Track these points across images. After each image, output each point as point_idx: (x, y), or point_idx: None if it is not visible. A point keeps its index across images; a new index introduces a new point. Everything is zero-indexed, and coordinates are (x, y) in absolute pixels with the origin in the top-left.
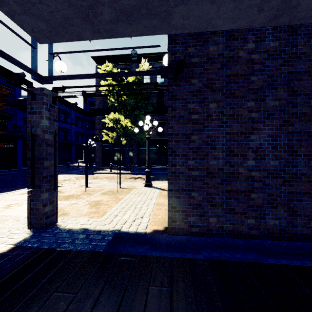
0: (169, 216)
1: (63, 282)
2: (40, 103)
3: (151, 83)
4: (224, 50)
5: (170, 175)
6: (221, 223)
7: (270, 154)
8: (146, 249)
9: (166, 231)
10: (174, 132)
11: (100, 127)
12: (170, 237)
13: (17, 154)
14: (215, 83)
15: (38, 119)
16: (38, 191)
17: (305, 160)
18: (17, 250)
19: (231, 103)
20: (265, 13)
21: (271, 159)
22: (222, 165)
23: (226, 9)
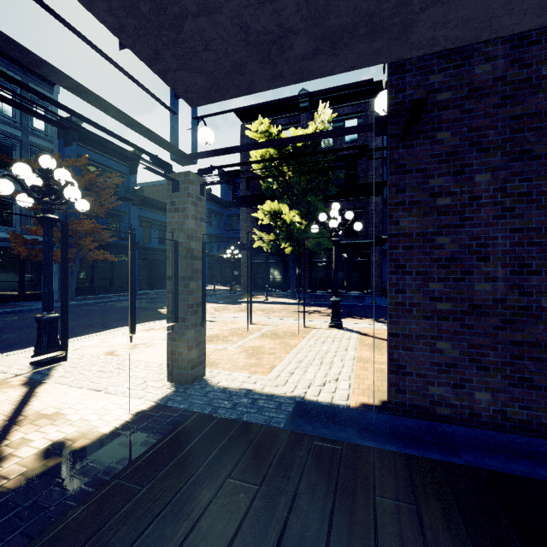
0: (393, 381)
1: (235, 465)
2: (184, 195)
3: (356, 146)
4: (509, 69)
5: (394, 308)
6: (501, 404)
7: None
8: (351, 434)
9: (385, 408)
10: (402, 231)
11: (248, 226)
12: (395, 419)
13: None
14: (487, 134)
15: (182, 219)
16: (182, 327)
17: None
18: (161, 411)
19: (523, 171)
20: None
21: None
22: (502, 292)
23: None
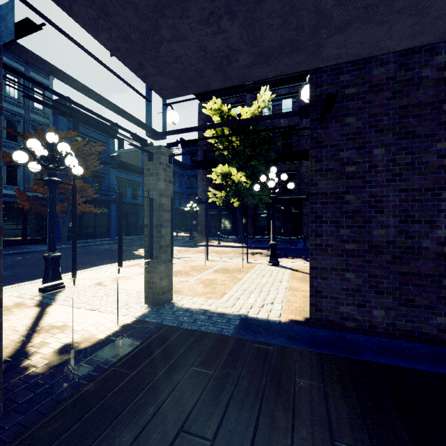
0: (313, 302)
1: (197, 359)
2: (156, 163)
3: (286, 127)
4: (398, 71)
5: (314, 248)
6: (392, 319)
7: None
8: (282, 341)
9: (307, 322)
10: (320, 191)
11: (204, 185)
12: (315, 330)
13: (111, 220)
14: (382, 119)
15: (155, 181)
16: (155, 263)
17: None
18: (141, 324)
19: (408, 146)
20: None
21: None
22: (393, 236)
23: (402, 27)
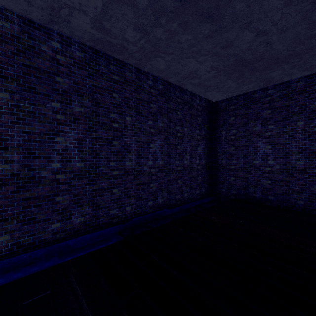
0: None
1: None
2: None
3: None
4: (22, 35)
5: None
6: (16, 239)
7: (77, 157)
8: None
9: None
10: None
11: None
12: None
13: None
14: (6, 68)
15: None
16: None
17: (106, 162)
18: None
19: (31, 98)
20: (37, 10)
21: (77, 161)
22: (17, 169)
23: None
